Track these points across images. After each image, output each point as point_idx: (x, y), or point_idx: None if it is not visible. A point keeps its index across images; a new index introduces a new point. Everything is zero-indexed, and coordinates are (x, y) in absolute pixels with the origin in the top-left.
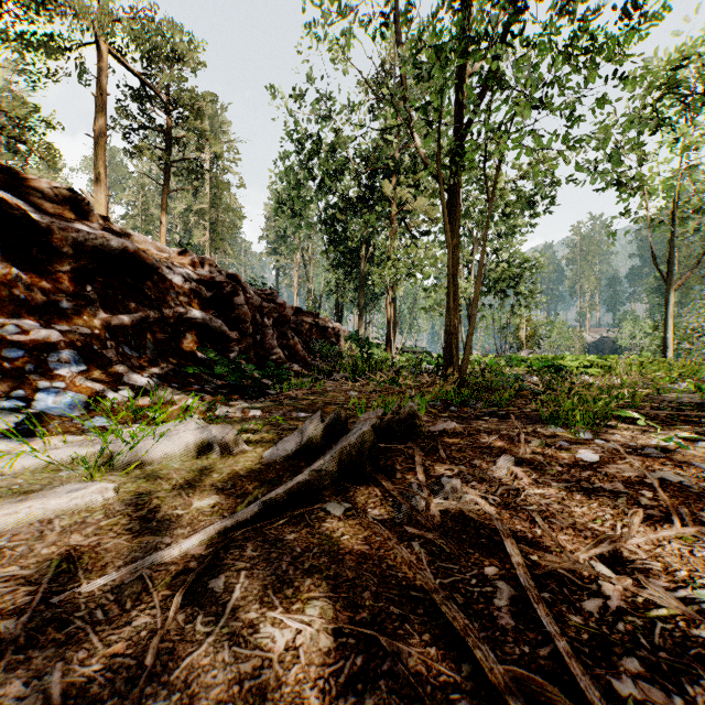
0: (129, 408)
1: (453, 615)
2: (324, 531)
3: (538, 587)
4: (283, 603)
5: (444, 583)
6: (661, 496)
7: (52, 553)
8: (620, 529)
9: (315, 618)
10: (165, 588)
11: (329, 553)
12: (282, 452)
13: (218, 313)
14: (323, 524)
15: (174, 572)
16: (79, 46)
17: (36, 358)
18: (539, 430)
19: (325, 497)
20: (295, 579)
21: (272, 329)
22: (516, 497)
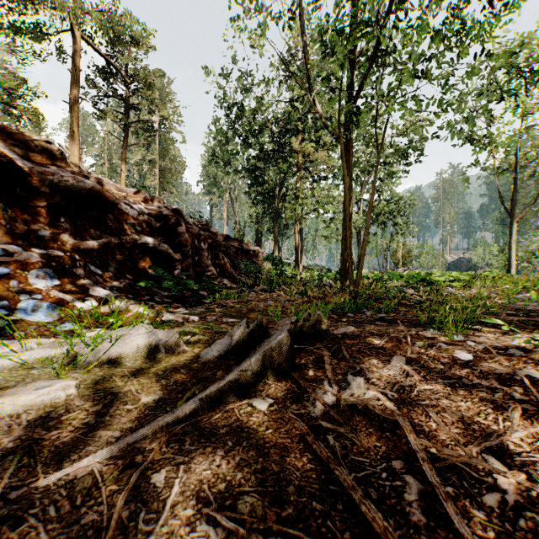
0: (93, 315)
1: (372, 515)
2: (251, 425)
3: (440, 480)
4: (217, 498)
5: (358, 477)
6: (533, 393)
7: (17, 447)
8: (502, 422)
9: (246, 516)
10: (113, 483)
11: (257, 447)
12: (215, 352)
13: (165, 239)
14: (250, 419)
15: (121, 466)
16: (58, 33)
17: (19, 275)
18: (420, 333)
19: (251, 393)
20: (227, 474)
21: (207, 252)
22: (410, 393)
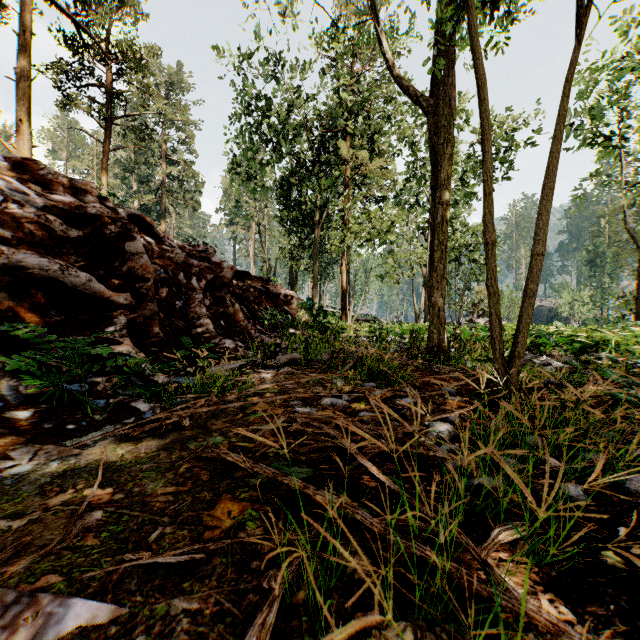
0: None
1: None
2: None
3: None
4: None
5: None
6: None
7: None
8: None
9: None
10: None
11: None
12: None
13: (84, 262)
14: None
15: None
16: None
17: None
18: None
19: None
20: None
21: (204, 294)
22: None
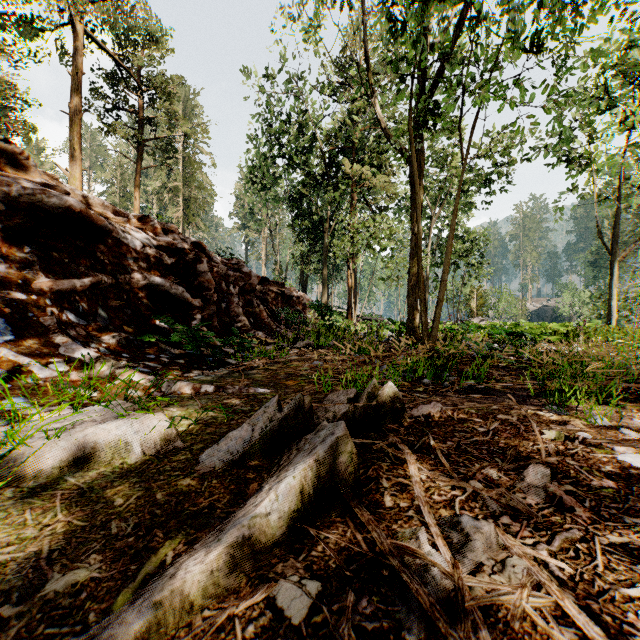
0: (57, 384)
1: None
2: None
3: None
4: None
5: None
6: None
7: None
8: None
9: None
10: None
11: None
12: (224, 454)
13: (180, 280)
14: None
15: None
16: (56, 28)
17: None
18: (541, 413)
19: (276, 561)
20: None
21: (238, 298)
22: (592, 559)
